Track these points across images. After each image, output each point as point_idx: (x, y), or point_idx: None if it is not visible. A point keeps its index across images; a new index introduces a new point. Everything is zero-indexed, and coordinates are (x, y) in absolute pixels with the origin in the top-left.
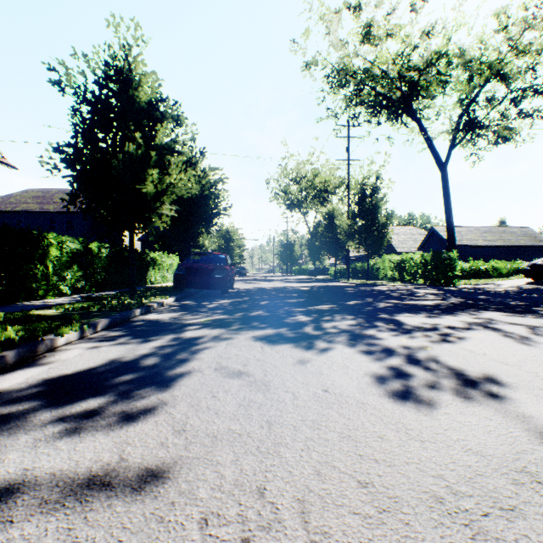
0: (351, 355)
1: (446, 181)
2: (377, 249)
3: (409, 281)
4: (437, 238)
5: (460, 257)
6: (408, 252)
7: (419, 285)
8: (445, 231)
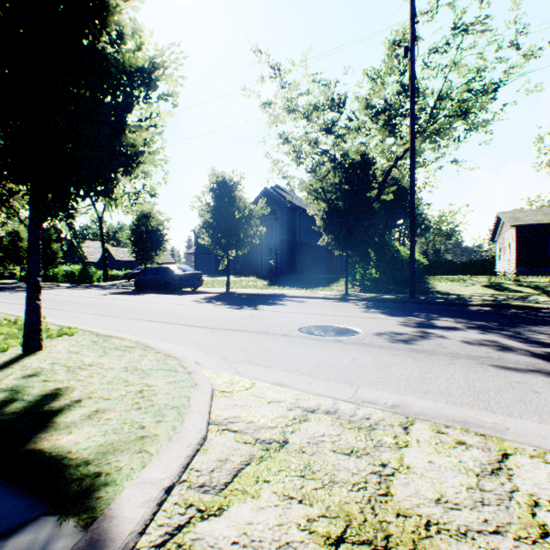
0: (9, 292)
1: (103, 226)
2: (51, 263)
3: (74, 282)
4: (111, 255)
5: (123, 267)
6: (96, 262)
7: (74, 284)
8: (116, 250)
